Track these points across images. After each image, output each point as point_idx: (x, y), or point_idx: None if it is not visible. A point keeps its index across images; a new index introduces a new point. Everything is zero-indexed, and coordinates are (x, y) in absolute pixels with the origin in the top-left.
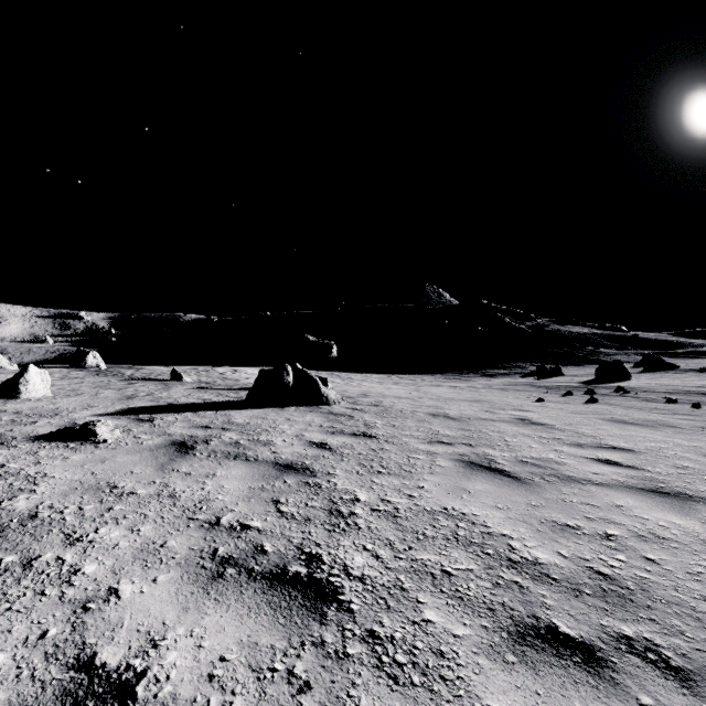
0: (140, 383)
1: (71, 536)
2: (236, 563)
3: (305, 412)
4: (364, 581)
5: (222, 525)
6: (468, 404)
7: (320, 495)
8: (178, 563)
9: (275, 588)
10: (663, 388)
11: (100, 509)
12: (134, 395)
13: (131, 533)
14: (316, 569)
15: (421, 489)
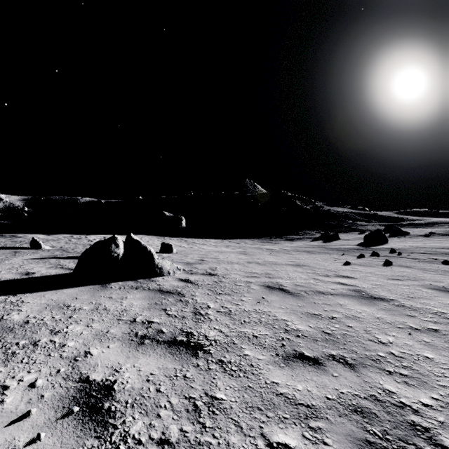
0: None
1: None
2: None
3: (129, 289)
4: None
5: None
6: (292, 269)
7: None
8: None
9: None
10: (420, 250)
11: None
12: None
13: None
14: None
15: None
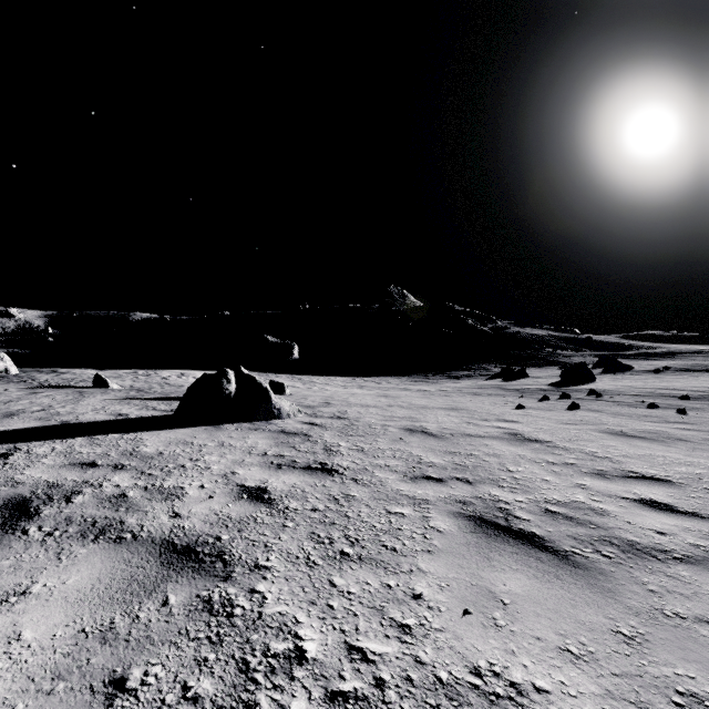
0: (47, 392)
1: None
2: None
3: (248, 430)
4: None
5: None
6: (445, 413)
7: (223, 647)
8: None
9: None
10: (633, 391)
11: None
12: (19, 410)
13: None
14: None
15: (420, 601)
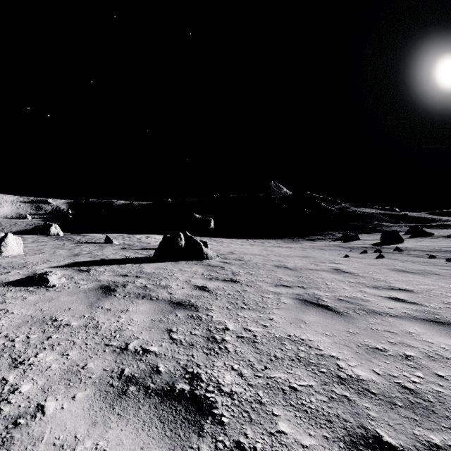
0: (84, 245)
1: (16, 360)
2: (137, 381)
3: (192, 264)
4: (232, 397)
5: (129, 350)
6: (299, 259)
7: (201, 326)
8: (93, 382)
9: (164, 403)
10: (425, 248)
11: (42, 337)
12: (79, 253)
13: (62, 357)
14: (196, 386)
15: (272, 320)
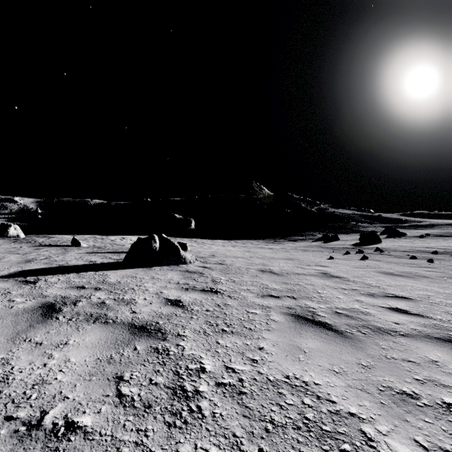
0: (45, 248)
1: None
2: None
3: (167, 270)
4: None
5: (42, 427)
6: (284, 261)
7: (166, 366)
8: None
9: None
10: (403, 249)
11: None
12: (33, 259)
13: None
14: None
15: (262, 350)
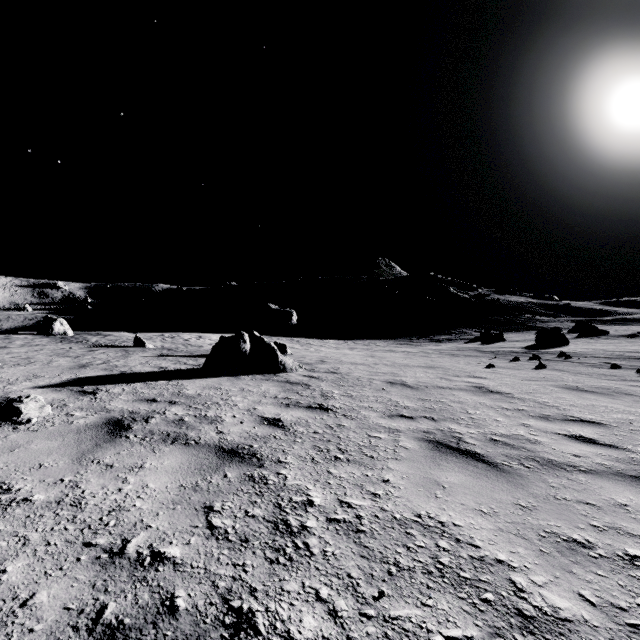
0: (101, 350)
1: None
2: (125, 638)
3: (261, 380)
4: None
5: (126, 556)
6: (422, 370)
7: (265, 497)
8: None
9: None
10: (602, 354)
11: None
12: (88, 363)
13: None
14: None
15: (387, 483)
